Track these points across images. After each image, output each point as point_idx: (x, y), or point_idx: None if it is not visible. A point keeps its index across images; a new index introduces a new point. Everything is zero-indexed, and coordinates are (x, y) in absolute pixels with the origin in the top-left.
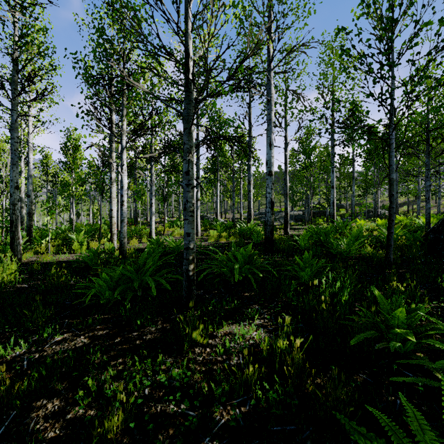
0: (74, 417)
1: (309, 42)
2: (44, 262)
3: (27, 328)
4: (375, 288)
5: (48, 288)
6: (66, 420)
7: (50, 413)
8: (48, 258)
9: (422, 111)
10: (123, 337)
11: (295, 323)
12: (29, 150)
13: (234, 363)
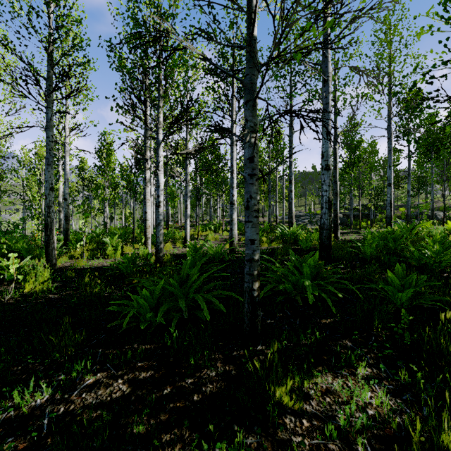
0: None
1: (380, 3)
2: (78, 268)
3: (53, 359)
4: None
5: (81, 300)
6: None
7: None
8: (83, 263)
9: None
10: (174, 386)
11: (427, 379)
12: (66, 153)
13: None
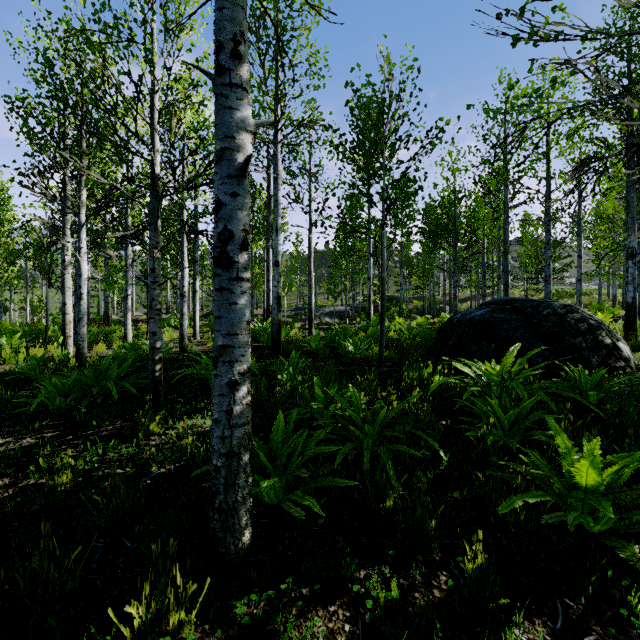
0: (26, 485)
1: (316, 120)
2: None
3: None
4: (352, 384)
5: None
6: (18, 487)
7: (2, 485)
8: None
9: (447, 201)
10: (76, 435)
11: (256, 414)
12: None
13: (183, 443)
